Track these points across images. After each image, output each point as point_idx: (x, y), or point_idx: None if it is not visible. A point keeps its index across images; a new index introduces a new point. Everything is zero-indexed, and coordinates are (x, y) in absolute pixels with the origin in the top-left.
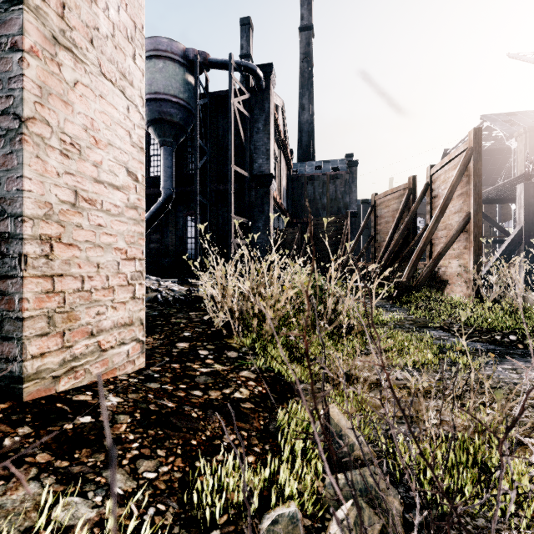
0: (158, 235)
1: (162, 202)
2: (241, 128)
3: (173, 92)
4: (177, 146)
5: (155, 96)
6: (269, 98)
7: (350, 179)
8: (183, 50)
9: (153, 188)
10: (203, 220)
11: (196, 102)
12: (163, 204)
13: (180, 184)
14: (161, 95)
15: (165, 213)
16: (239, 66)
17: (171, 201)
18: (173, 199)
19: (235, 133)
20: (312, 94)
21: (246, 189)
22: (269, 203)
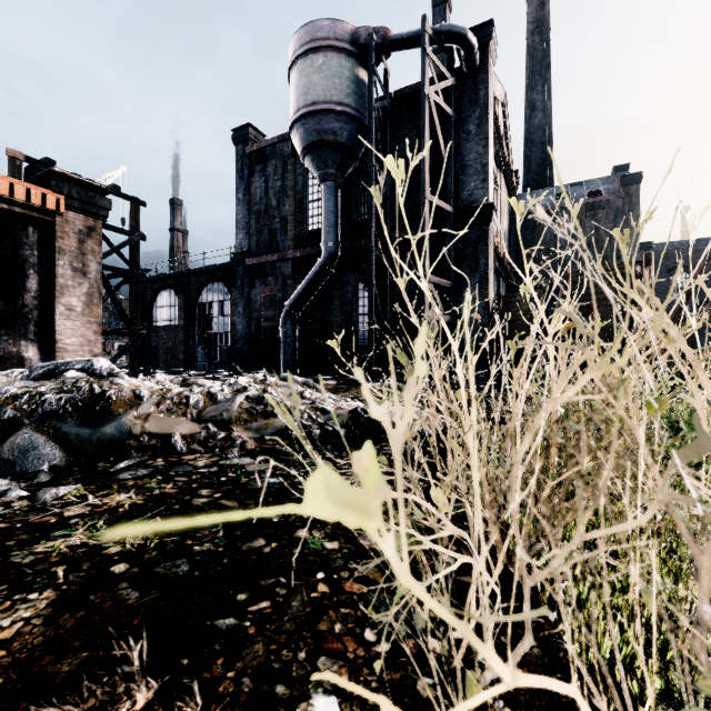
0: (319, 313)
1: (322, 263)
2: (440, 135)
3: (338, 97)
4: (343, 180)
5: (312, 108)
6: (486, 80)
7: (626, 207)
8: (351, 32)
9: (311, 247)
10: (380, 288)
11: (370, 104)
12: (323, 267)
13: (348, 237)
14: (320, 105)
15: (328, 280)
16: (438, 34)
17: (335, 261)
18: (338, 260)
19: (430, 148)
20: (548, 82)
21: (448, 233)
22: (487, 252)
